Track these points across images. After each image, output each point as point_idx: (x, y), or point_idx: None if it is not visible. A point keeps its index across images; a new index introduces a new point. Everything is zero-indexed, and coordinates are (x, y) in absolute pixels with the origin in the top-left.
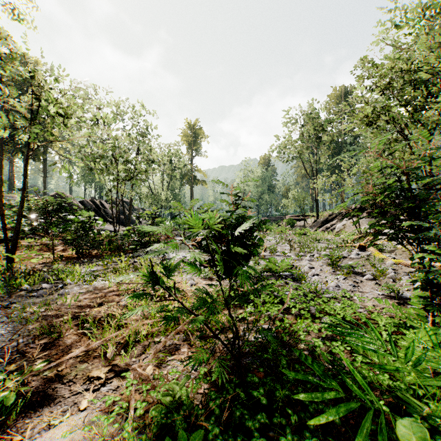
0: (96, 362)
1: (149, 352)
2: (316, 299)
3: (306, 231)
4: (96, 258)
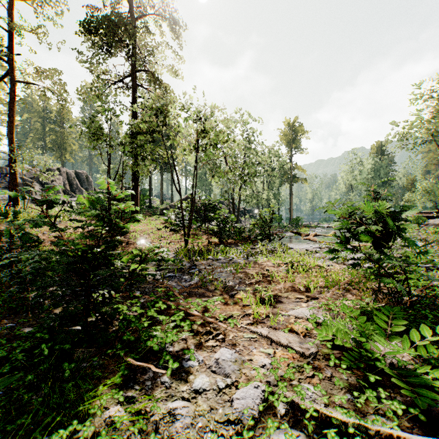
0: (294, 293)
1: (324, 294)
2: None
3: None
4: (234, 245)
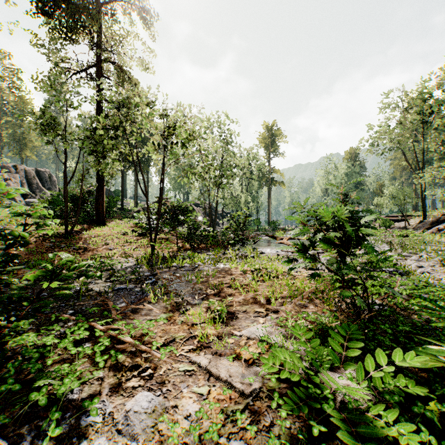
0: (254, 306)
1: (286, 305)
2: (428, 288)
3: (409, 233)
4: (205, 250)
